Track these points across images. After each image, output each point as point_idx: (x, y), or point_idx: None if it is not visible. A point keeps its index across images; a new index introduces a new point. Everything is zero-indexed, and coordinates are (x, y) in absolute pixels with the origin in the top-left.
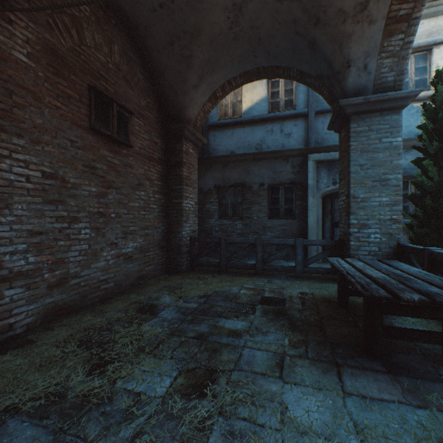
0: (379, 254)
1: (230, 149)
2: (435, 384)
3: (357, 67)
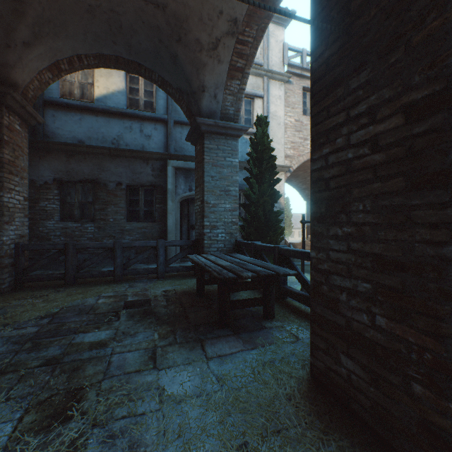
0: (225, 249)
1: (78, 137)
2: (260, 332)
3: (210, 94)
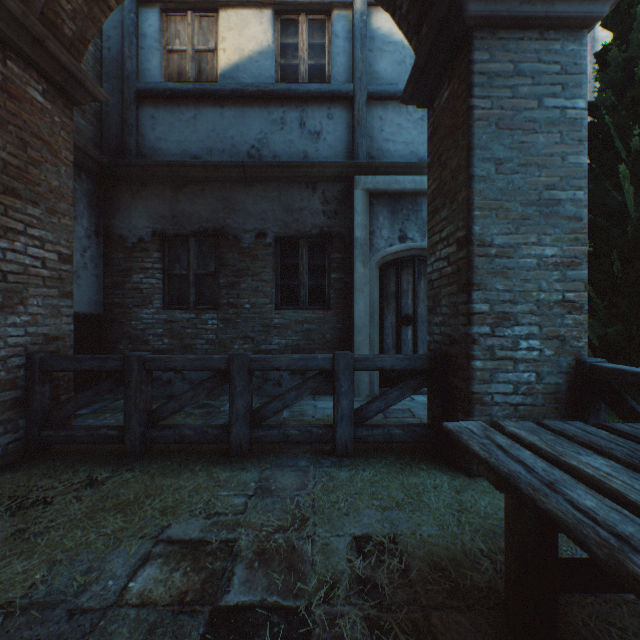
0: (539, 390)
1: (190, 152)
2: None
3: None
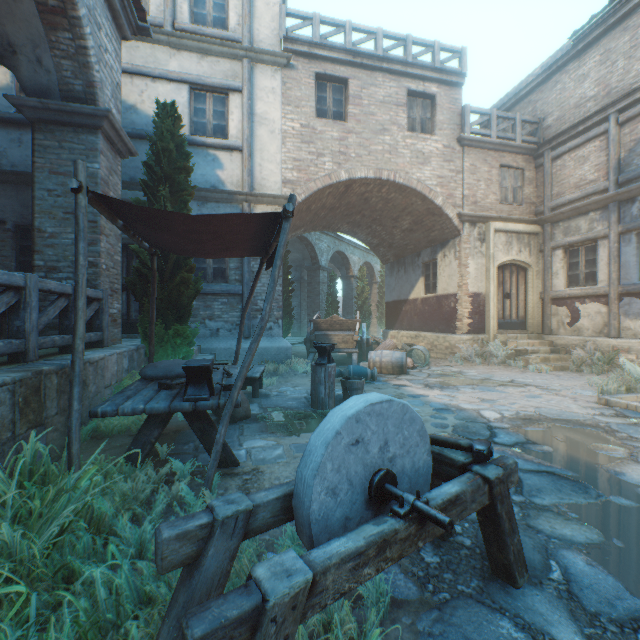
0: None
1: None
2: None
3: (29, 58)
